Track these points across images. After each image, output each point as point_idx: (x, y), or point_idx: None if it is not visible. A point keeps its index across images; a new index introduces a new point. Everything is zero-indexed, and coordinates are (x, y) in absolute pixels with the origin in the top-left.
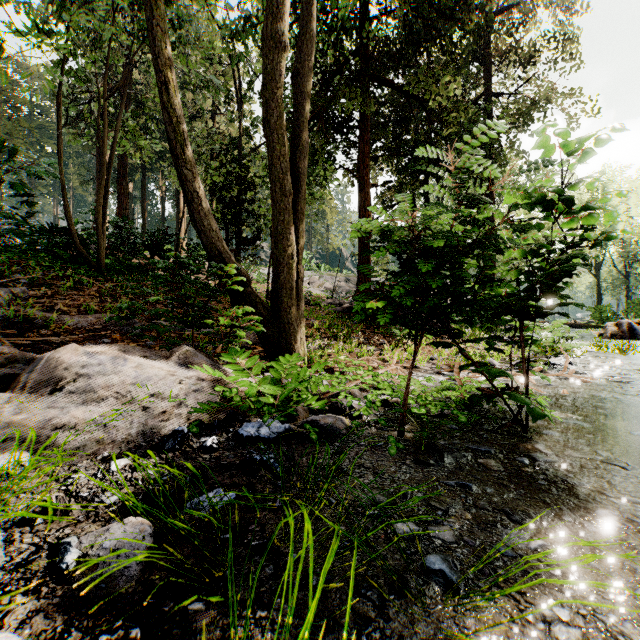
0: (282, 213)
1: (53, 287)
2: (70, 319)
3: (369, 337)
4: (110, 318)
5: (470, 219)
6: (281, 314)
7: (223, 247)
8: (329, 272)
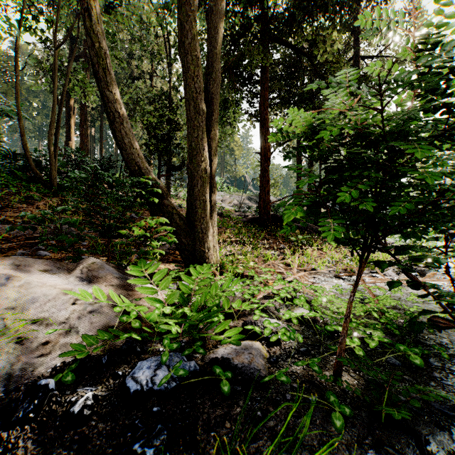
0: (196, 130)
1: (6, 201)
2: None
3: (271, 242)
4: (11, 229)
5: (444, 93)
6: (195, 224)
7: (143, 163)
8: (236, 193)
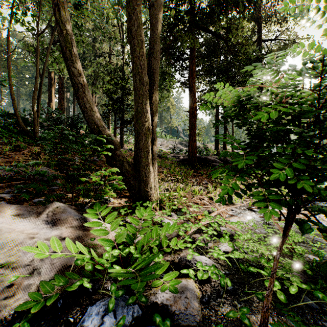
0: (141, 97)
1: None
2: (3, 171)
3: (197, 179)
4: None
5: None
6: (140, 170)
7: (100, 122)
8: (171, 139)
